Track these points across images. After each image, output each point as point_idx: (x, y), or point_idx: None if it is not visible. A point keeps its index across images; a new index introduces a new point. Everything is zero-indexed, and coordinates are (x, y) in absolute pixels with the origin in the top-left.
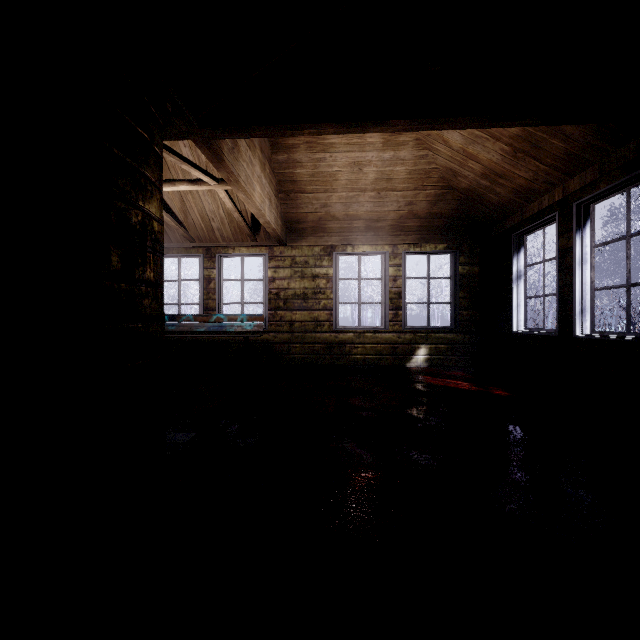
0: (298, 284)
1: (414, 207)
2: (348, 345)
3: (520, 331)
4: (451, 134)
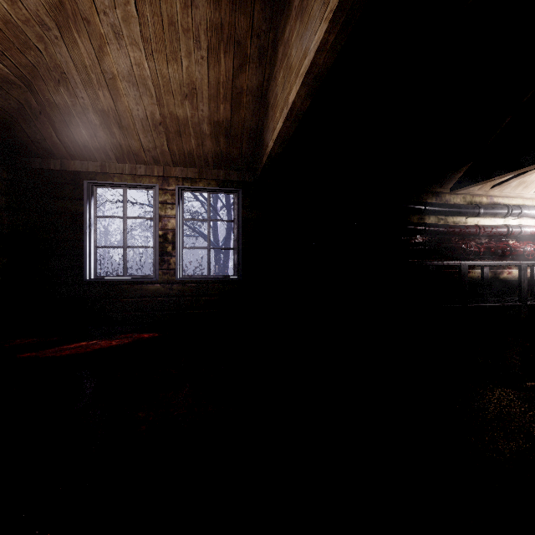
0: None
1: None
2: None
3: (98, 279)
4: (120, 54)
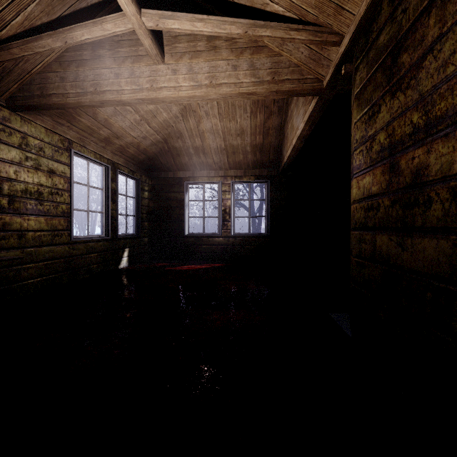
0: (31, 176)
1: (144, 141)
2: (83, 256)
3: (191, 234)
4: (207, 122)
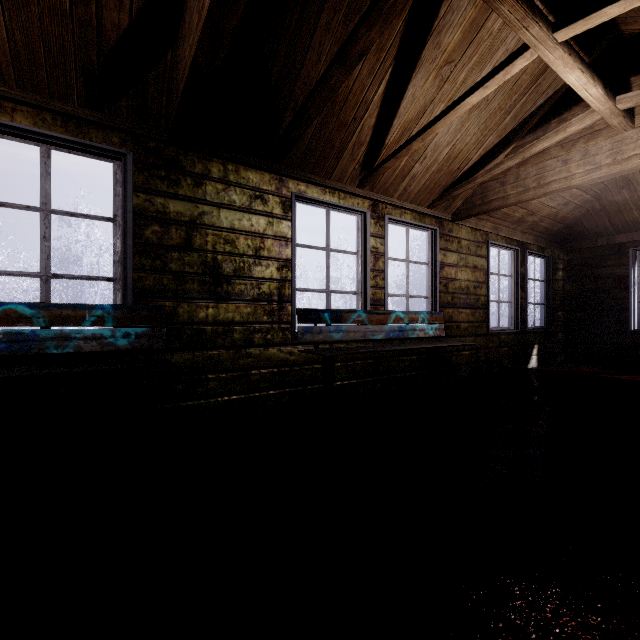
0: (463, 274)
1: (564, 208)
2: (496, 349)
3: None
4: None
